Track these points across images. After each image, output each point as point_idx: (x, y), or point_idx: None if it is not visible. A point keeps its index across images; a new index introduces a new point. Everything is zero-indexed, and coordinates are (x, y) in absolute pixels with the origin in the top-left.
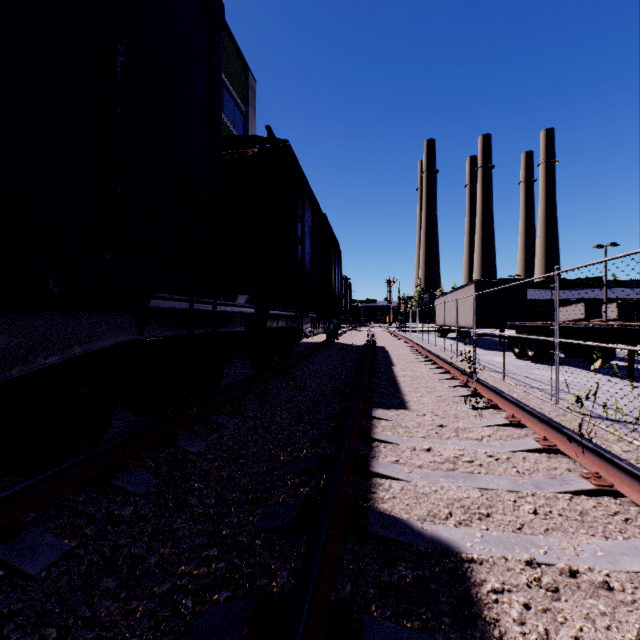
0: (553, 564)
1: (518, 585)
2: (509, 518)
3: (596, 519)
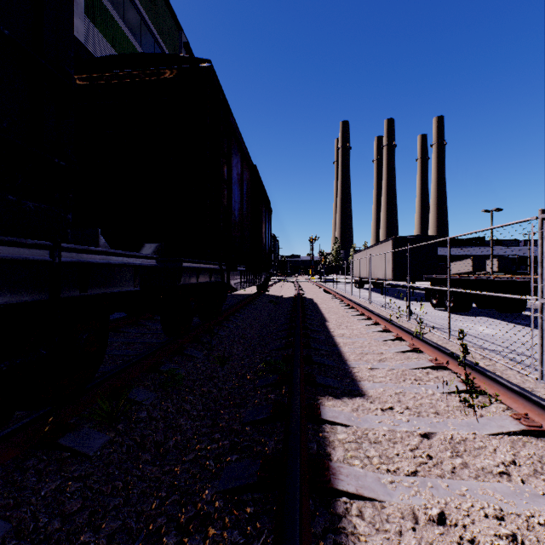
0: None
1: None
2: None
3: None
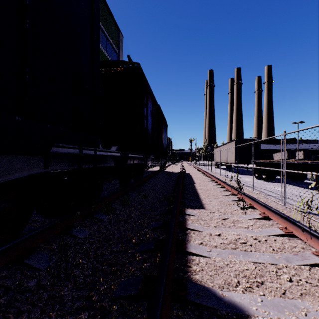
0: None
1: None
2: (276, 285)
3: None
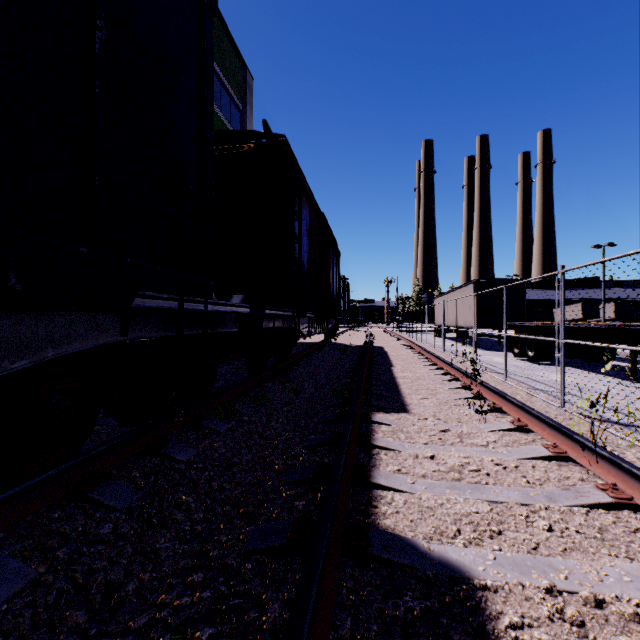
0: (576, 592)
1: (539, 618)
2: (523, 536)
3: (617, 537)
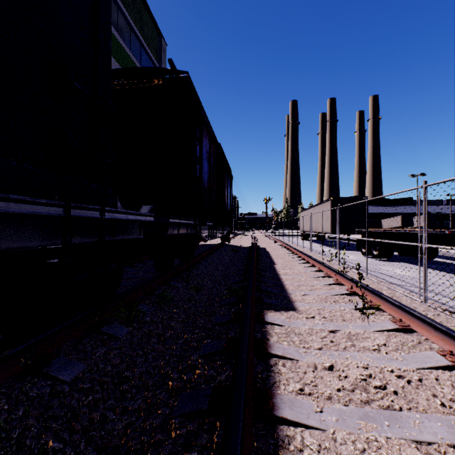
0: None
1: None
2: None
3: None
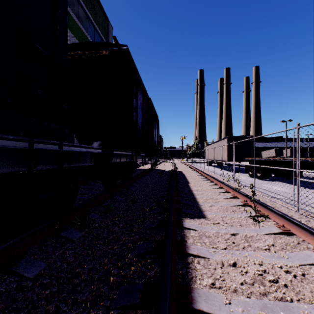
0: None
1: None
2: None
3: None
